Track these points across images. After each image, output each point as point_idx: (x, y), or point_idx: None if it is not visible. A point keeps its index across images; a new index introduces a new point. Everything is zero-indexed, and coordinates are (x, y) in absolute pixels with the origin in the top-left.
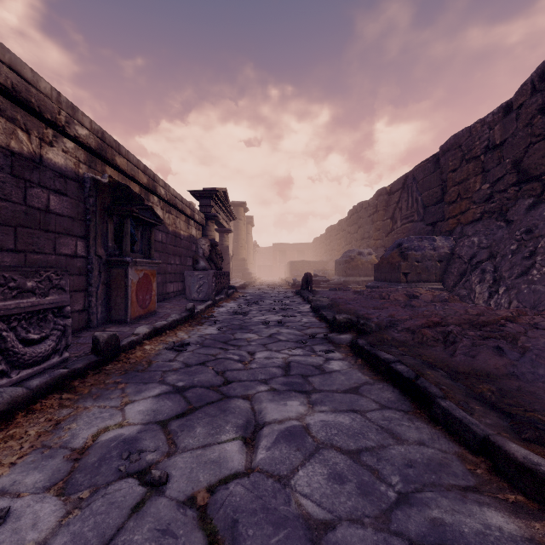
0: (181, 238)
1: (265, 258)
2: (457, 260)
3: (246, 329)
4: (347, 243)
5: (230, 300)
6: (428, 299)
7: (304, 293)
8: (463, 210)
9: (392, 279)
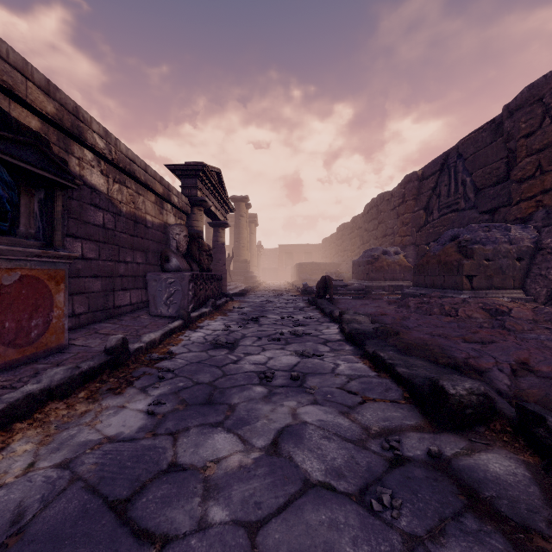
0: (148, 226)
1: (270, 260)
2: (551, 256)
3: (219, 403)
4: (364, 242)
5: (217, 314)
6: (528, 317)
7: (322, 303)
8: (548, 187)
9: (447, 285)
